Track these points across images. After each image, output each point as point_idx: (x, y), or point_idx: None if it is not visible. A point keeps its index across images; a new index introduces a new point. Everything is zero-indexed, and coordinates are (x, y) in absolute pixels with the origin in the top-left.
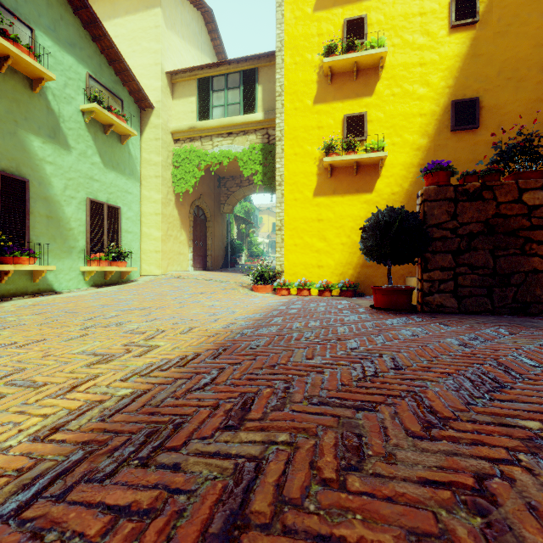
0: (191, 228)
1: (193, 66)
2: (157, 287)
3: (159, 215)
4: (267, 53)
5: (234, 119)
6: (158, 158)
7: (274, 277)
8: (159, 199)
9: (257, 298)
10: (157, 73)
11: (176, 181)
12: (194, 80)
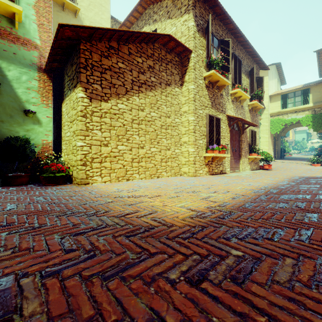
0: (273, 144)
1: (280, 92)
2: (275, 164)
3: (267, 142)
4: (315, 84)
5: (298, 107)
6: (267, 124)
7: (321, 161)
8: (267, 137)
9: (318, 167)
10: (266, 97)
11: (272, 130)
12: (279, 95)
